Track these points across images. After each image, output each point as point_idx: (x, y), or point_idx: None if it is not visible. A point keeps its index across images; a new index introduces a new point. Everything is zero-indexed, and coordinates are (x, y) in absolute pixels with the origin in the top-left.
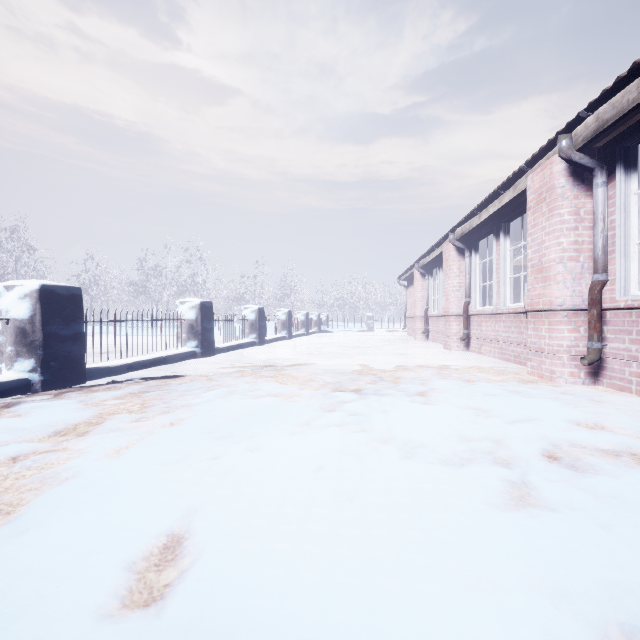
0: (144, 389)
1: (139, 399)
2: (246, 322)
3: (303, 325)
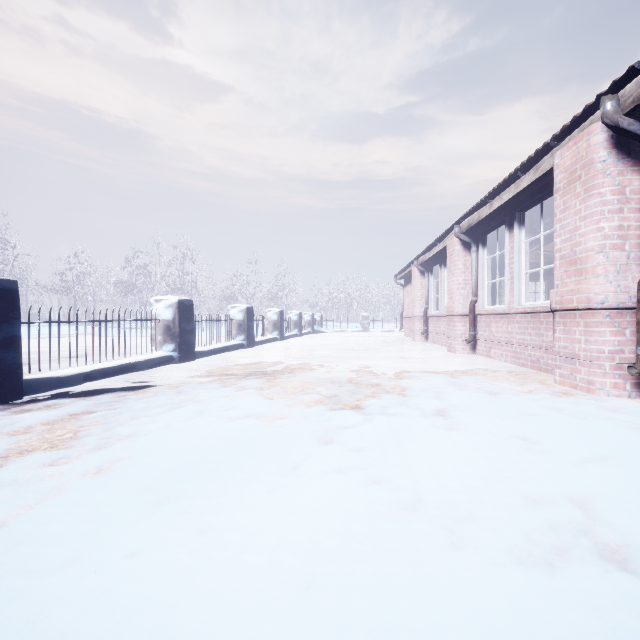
0: (90, 408)
1: (76, 424)
2: (233, 322)
3: (296, 325)
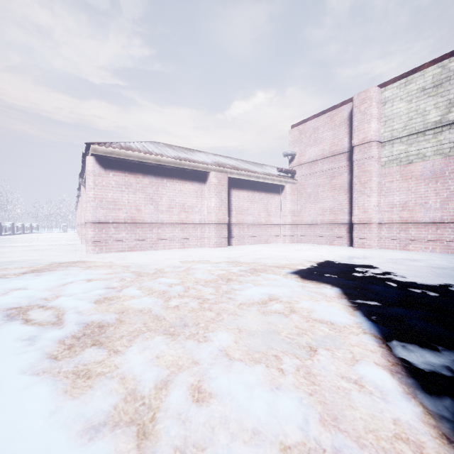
0: None
1: None
2: None
3: (21, 229)
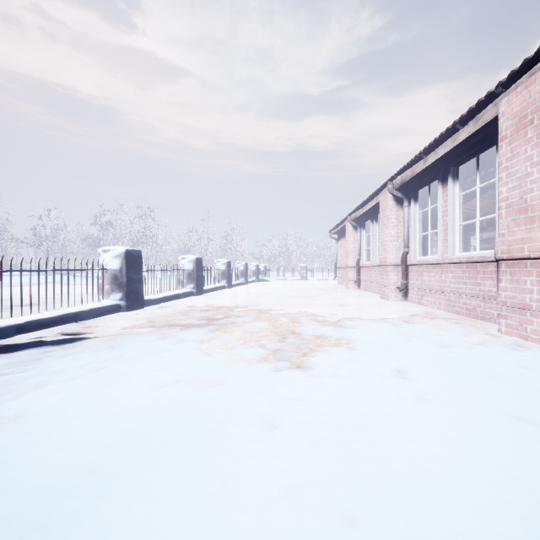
0: None
1: None
2: (183, 272)
3: (242, 275)
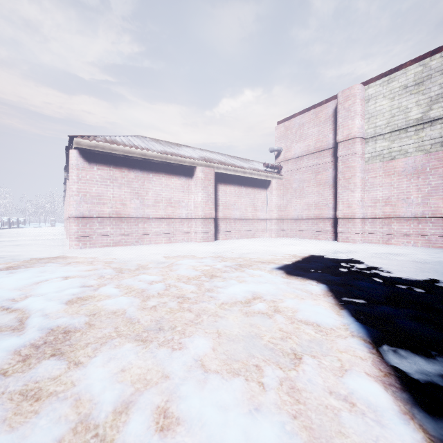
0: None
1: None
2: None
3: (7, 224)
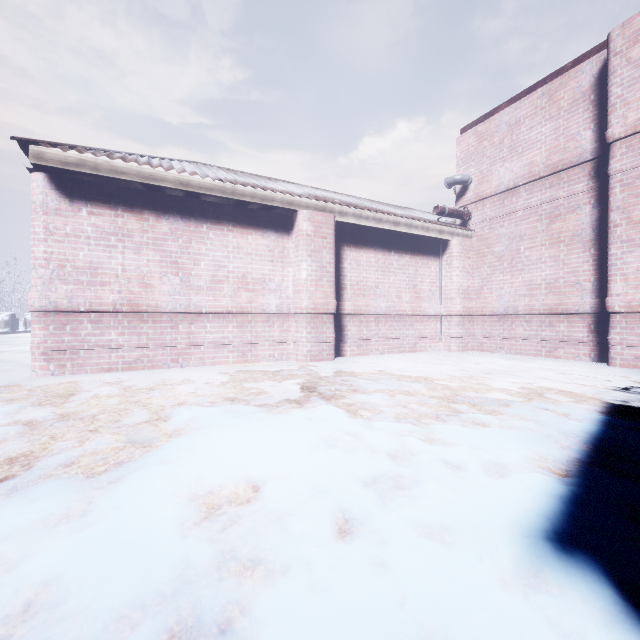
0: None
1: None
2: (2, 321)
3: None
